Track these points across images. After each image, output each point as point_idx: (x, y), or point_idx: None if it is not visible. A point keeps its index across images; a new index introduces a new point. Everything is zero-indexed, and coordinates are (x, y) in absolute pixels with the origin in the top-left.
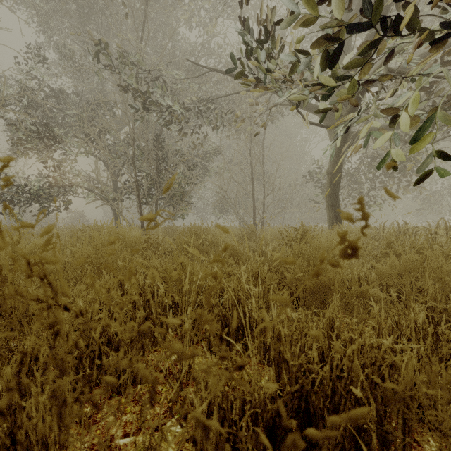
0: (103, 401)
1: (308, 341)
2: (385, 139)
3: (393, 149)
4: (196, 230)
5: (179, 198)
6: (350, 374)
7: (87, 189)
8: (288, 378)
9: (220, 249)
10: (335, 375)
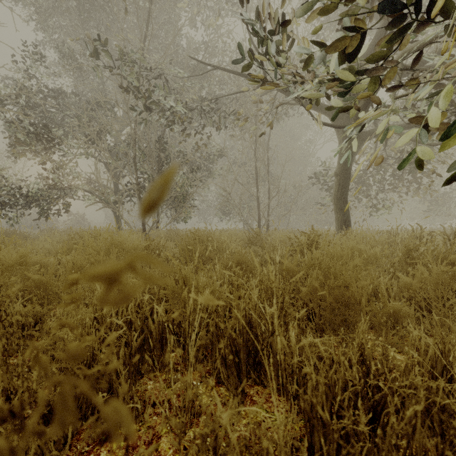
0: (91, 447)
1: (339, 379)
2: (411, 137)
3: (421, 148)
4: (200, 235)
5: (181, 200)
6: (411, 443)
7: (88, 191)
8: (324, 441)
9: (226, 256)
10: (390, 442)
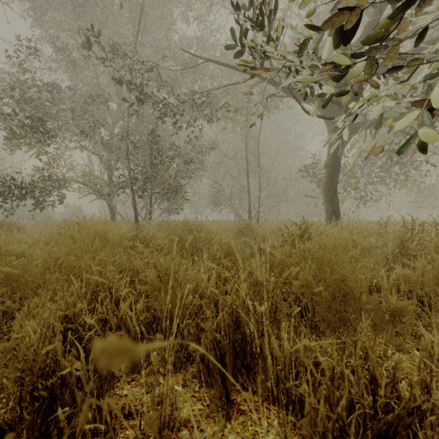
0: None
1: (342, 396)
2: (410, 120)
3: (422, 131)
4: (190, 226)
5: (174, 192)
6: None
7: (82, 183)
8: None
9: (215, 247)
10: None
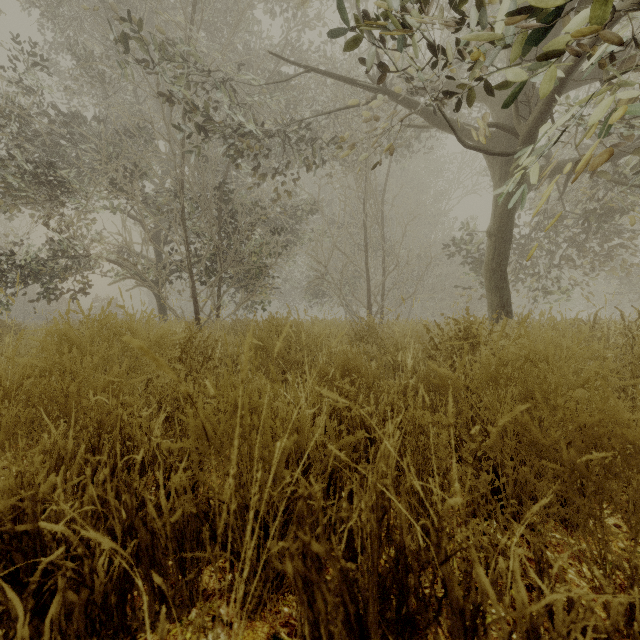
0: None
1: None
2: None
3: None
4: (280, 325)
5: (254, 277)
6: None
7: (116, 263)
8: None
9: (322, 359)
10: None
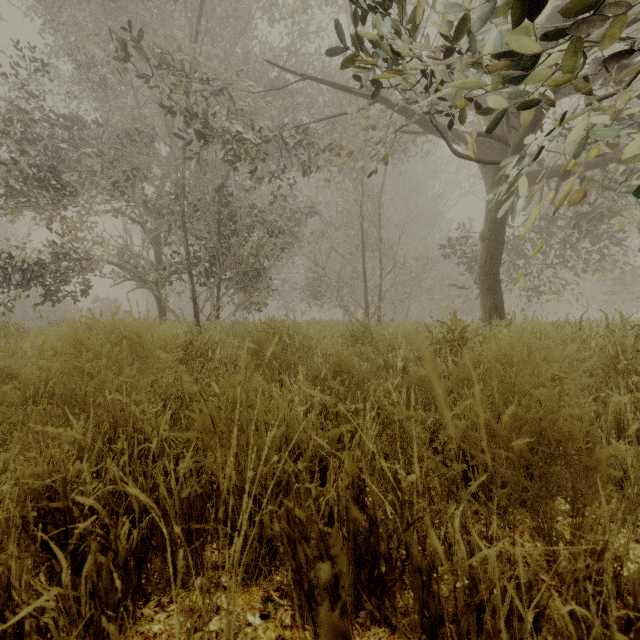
0: None
1: None
2: None
3: None
4: (277, 327)
5: (253, 278)
6: None
7: (117, 265)
8: None
9: (317, 360)
10: None
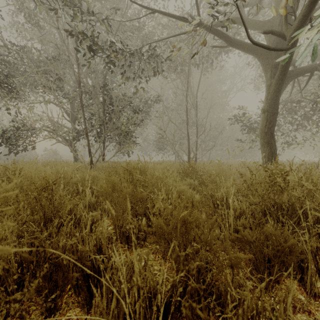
0: None
1: None
2: None
3: None
4: (131, 169)
5: (124, 137)
6: None
7: (49, 130)
8: None
9: (161, 200)
10: None
